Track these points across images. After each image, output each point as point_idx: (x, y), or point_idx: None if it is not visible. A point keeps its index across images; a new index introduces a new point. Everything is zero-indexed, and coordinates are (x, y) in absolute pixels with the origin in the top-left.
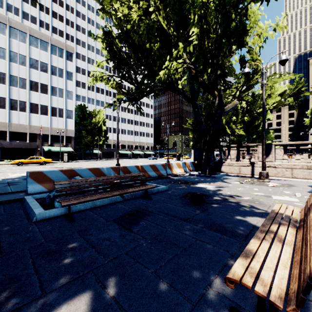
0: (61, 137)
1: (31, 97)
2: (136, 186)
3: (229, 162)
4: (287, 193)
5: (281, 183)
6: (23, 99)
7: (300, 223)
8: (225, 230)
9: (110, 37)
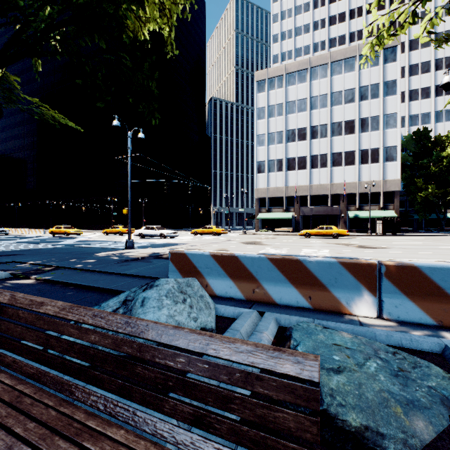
0: (375, 195)
1: (333, 146)
2: None
3: None
4: None
5: None
6: (324, 152)
7: None
8: None
9: None
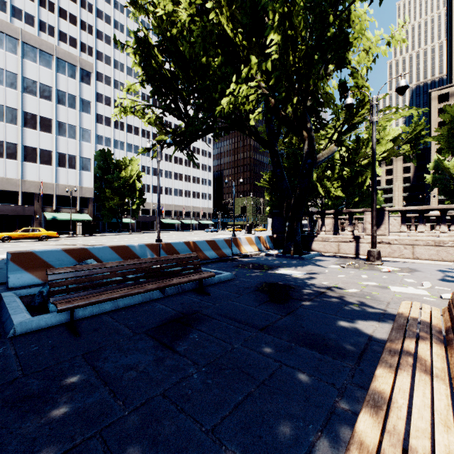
0: (73, 199)
1: (26, 137)
2: (185, 275)
3: (323, 236)
4: (410, 282)
5: (399, 267)
6: (13, 140)
7: (447, 334)
8: (326, 345)
9: (146, 45)
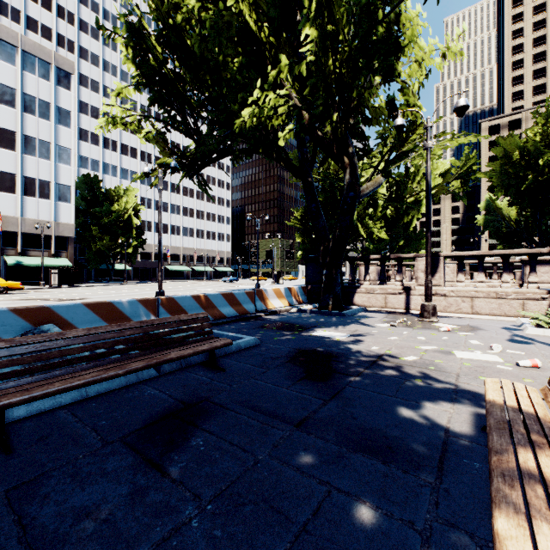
0: (46, 238)
1: None
2: (190, 344)
3: (367, 287)
4: (476, 344)
5: (458, 324)
6: None
7: None
8: (390, 448)
9: (141, 34)
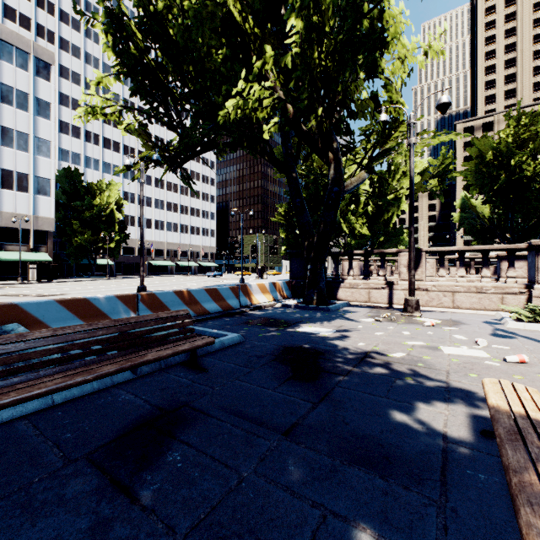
0: (24, 232)
1: None
2: (169, 343)
3: (351, 282)
4: (461, 339)
5: (441, 318)
6: None
7: None
8: (387, 458)
9: (121, 21)
